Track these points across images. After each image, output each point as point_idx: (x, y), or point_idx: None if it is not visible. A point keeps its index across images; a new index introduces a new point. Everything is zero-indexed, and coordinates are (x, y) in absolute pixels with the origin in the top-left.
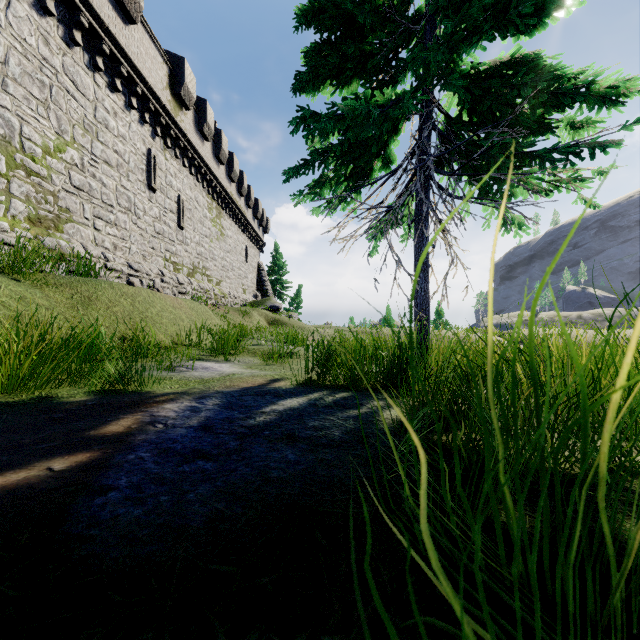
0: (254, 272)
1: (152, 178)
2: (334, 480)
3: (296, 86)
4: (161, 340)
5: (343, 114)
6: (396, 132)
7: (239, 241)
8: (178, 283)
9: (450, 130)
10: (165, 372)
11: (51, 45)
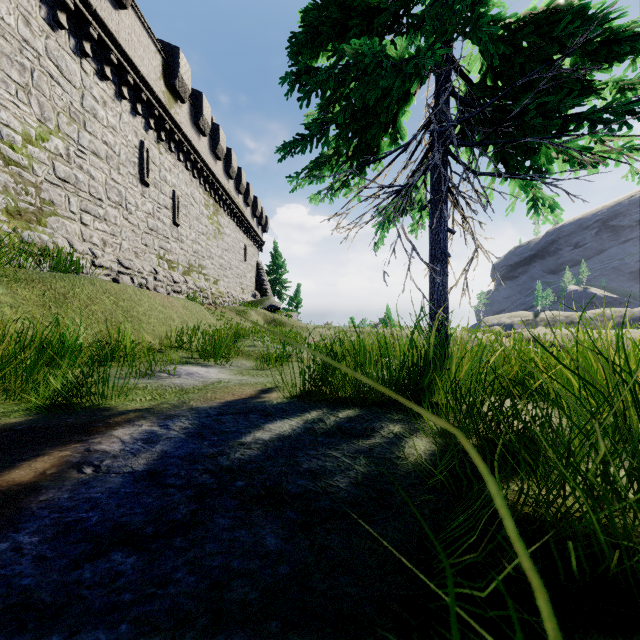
0: (253, 271)
1: (145, 172)
2: (343, 608)
3: (292, 49)
4: (147, 341)
5: (348, 64)
6: (408, 101)
7: (237, 239)
8: (173, 282)
9: (473, 94)
10: (141, 379)
11: (32, 26)
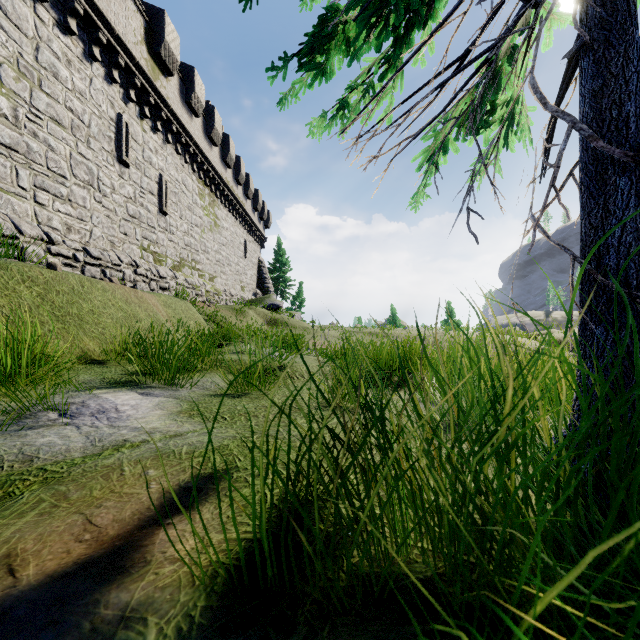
0: (254, 269)
1: (123, 149)
2: None
3: None
4: (87, 349)
5: None
6: None
7: (237, 234)
8: (158, 276)
9: None
10: None
11: None
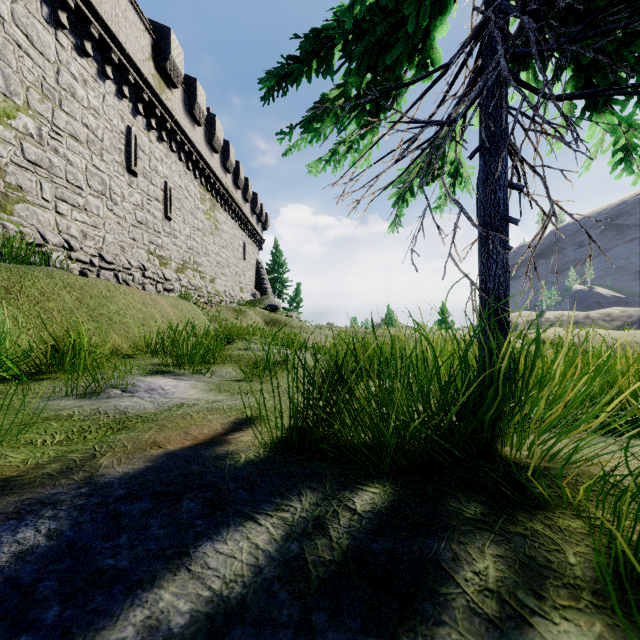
0: (252, 270)
1: (132, 160)
2: None
3: None
4: (117, 345)
5: None
6: (445, 8)
7: (236, 236)
8: (164, 279)
9: None
10: (77, 400)
11: None
